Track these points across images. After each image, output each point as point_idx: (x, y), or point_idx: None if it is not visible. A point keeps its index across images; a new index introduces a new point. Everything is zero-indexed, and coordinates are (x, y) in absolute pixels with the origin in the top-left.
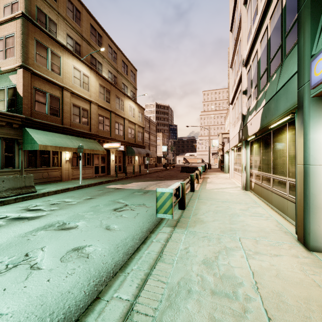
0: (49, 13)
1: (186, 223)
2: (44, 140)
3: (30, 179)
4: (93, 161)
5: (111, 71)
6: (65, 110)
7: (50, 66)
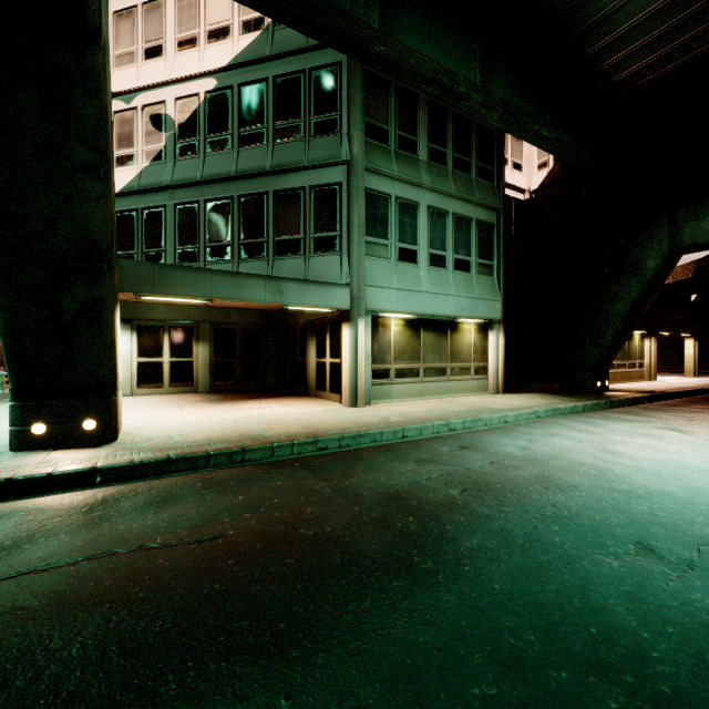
0: None
1: None
2: None
3: None
4: None
5: None
6: None
7: None
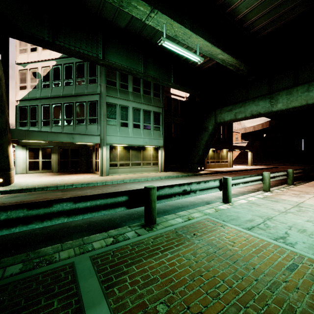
0: None
1: None
2: None
3: None
4: None
5: None
6: None
7: None
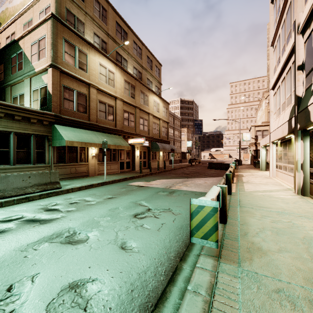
0: (77, 14)
1: (235, 250)
2: (71, 136)
3: (56, 175)
4: (118, 157)
5: (136, 67)
6: (92, 106)
7: (77, 64)
